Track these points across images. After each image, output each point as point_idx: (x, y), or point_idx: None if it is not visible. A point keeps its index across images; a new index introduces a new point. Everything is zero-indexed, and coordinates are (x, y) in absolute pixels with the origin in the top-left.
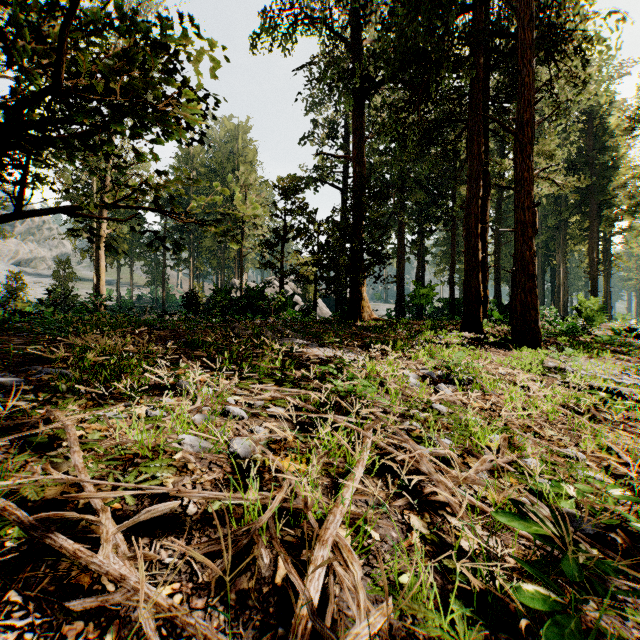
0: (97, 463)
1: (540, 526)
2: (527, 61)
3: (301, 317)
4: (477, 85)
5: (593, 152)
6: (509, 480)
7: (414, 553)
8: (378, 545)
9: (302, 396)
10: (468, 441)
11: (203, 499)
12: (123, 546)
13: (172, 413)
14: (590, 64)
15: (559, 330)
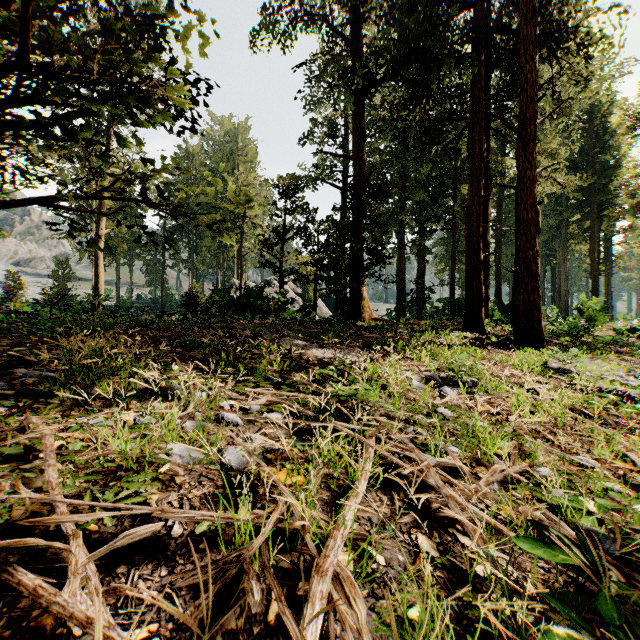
0: (73, 478)
1: (567, 554)
2: (530, 57)
3: (301, 317)
4: (479, 82)
5: (594, 151)
6: (522, 493)
7: (423, 580)
8: (383, 571)
9: (300, 401)
10: (476, 448)
11: (188, 520)
12: (94, 579)
13: (160, 421)
14: (591, 63)
15: (561, 330)
